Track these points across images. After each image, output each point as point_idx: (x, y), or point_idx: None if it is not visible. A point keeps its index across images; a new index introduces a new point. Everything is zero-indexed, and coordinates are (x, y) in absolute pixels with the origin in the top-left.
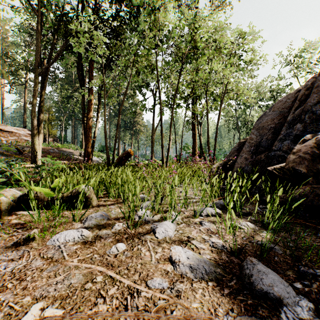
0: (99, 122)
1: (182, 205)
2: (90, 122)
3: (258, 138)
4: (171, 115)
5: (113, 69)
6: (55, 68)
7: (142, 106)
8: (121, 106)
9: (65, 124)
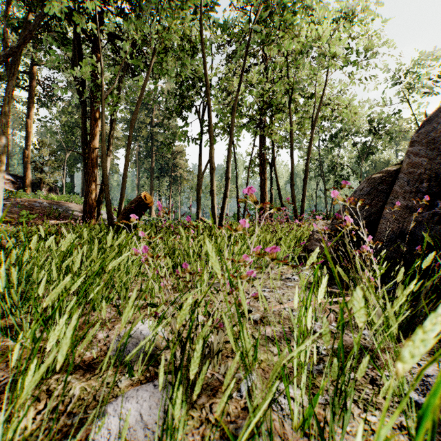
0: (112, 157)
1: (303, 422)
2: (94, 155)
3: (438, 162)
4: (231, 130)
5: (136, 75)
6: (52, 80)
7: (182, 134)
8: (134, 114)
9: (68, 166)
